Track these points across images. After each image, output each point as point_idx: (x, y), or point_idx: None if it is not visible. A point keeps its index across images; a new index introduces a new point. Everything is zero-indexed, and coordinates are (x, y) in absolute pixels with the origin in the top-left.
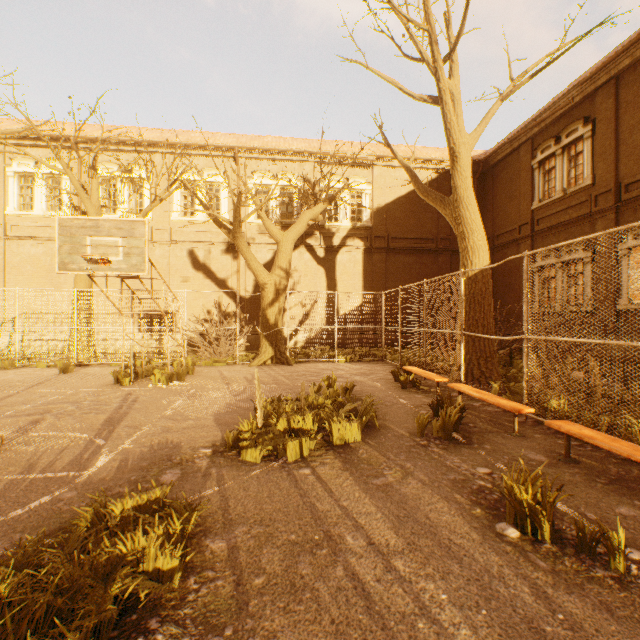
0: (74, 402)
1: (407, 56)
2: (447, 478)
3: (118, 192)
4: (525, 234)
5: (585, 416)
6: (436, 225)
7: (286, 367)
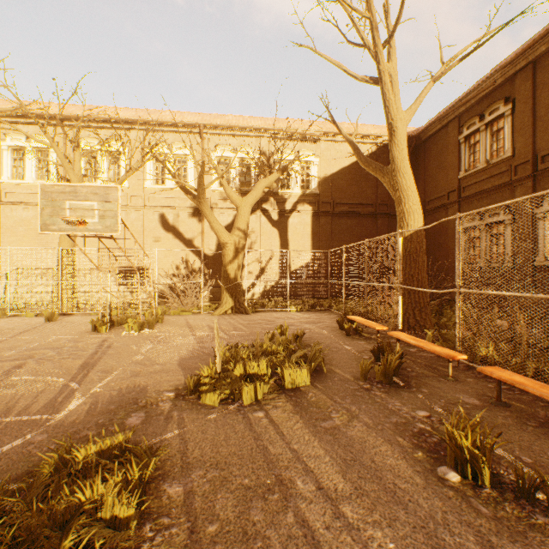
0: (55, 348)
1: (350, 42)
2: (389, 421)
3: (98, 163)
4: (453, 200)
5: (512, 362)
6: (375, 192)
7: (244, 316)
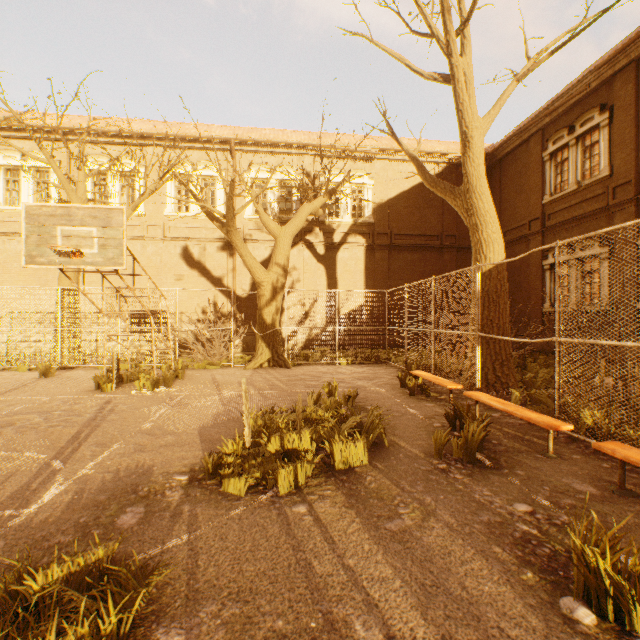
0: (44, 412)
1: (415, 32)
2: (479, 520)
3: (109, 186)
4: (535, 230)
5: (633, 434)
6: (441, 221)
7: (284, 370)
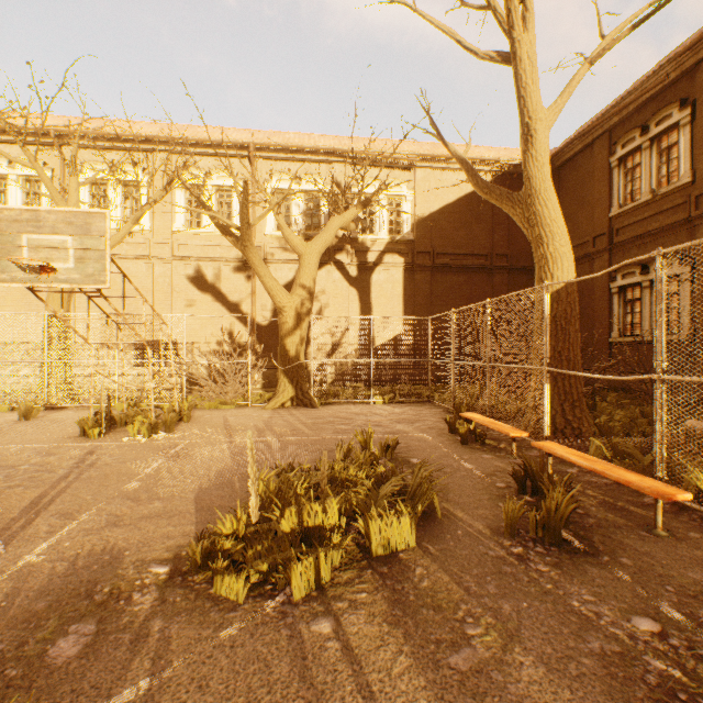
0: (7, 466)
1: (466, 3)
2: (588, 649)
3: (109, 198)
4: (601, 247)
5: None
6: (490, 238)
7: (309, 411)
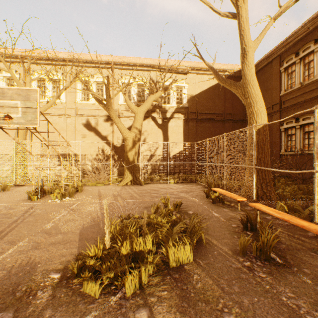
0: None
1: None
2: None
3: (46, 87)
4: (276, 110)
5: None
6: (224, 106)
7: (139, 186)
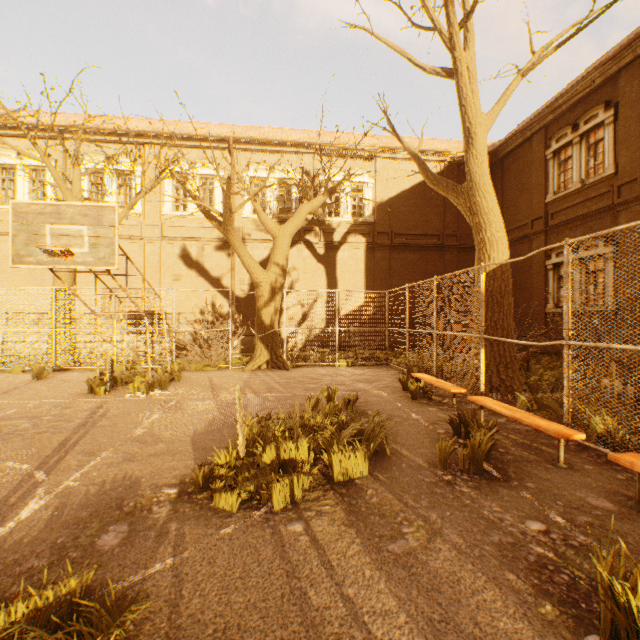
0: (33, 417)
1: (416, 25)
2: (490, 541)
3: (106, 185)
4: (538, 229)
5: None
6: (442, 220)
7: (282, 372)
